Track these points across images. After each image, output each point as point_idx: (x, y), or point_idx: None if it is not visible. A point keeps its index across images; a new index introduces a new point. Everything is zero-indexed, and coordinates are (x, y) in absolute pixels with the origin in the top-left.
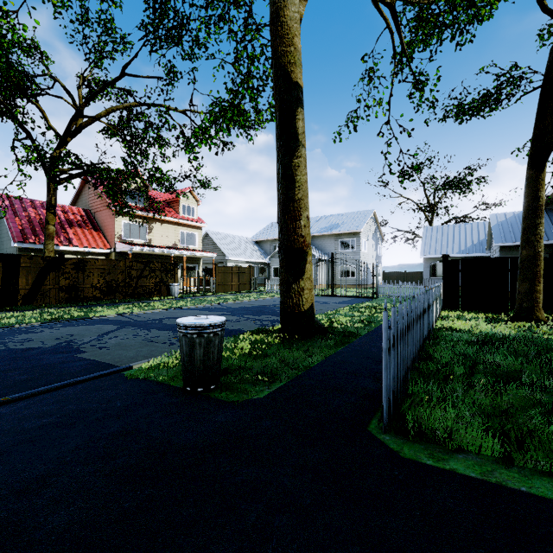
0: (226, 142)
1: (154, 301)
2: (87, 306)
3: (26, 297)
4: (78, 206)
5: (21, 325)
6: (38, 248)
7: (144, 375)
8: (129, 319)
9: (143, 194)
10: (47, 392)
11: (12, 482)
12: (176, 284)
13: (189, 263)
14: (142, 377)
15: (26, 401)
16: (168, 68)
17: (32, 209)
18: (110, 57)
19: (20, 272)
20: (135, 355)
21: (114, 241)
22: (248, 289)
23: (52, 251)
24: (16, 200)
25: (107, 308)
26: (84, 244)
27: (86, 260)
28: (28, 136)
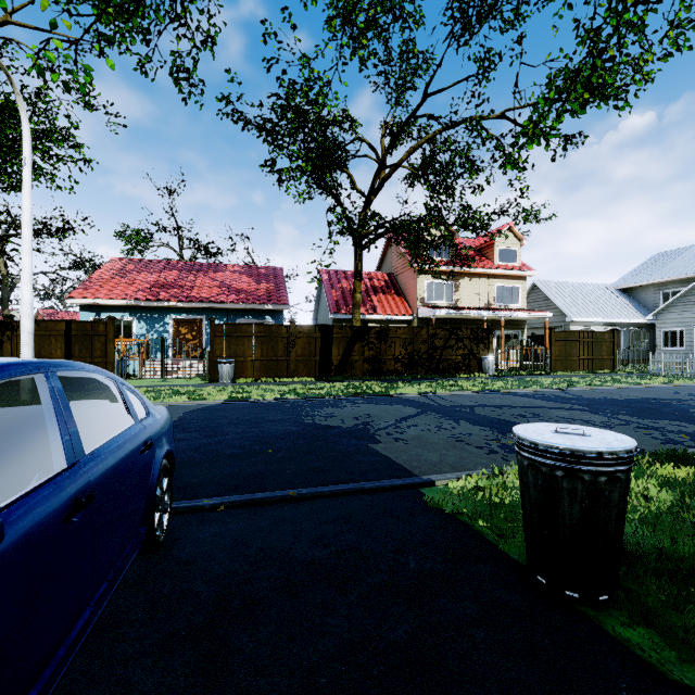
0: (571, 134)
1: (461, 378)
2: (389, 380)
3: (337, 368)
4: (382, 272)
5: (330, 397)
6: (348, 318)
7: (452, 508)
8: (431, 401)
9: (448, 241)
10: (332, 497)
11: (243, 692)
12: (490, 358)
13: (508, 328)
14: (448, 509)
15: (309, 504)
16: (480, 58)
17: (344, 280)
18: (411, 88)
19: (333, 343)
20: (438, 461)
21: (416, 305)
22: (609, 367)
23: (358, 321)
24: (333, 274)
25: (408, 384)
26: (387, 311)
27: (388, 328)
28: (338, 203)
